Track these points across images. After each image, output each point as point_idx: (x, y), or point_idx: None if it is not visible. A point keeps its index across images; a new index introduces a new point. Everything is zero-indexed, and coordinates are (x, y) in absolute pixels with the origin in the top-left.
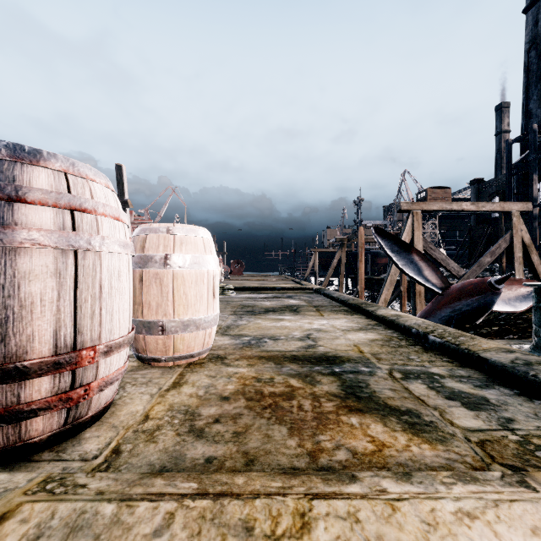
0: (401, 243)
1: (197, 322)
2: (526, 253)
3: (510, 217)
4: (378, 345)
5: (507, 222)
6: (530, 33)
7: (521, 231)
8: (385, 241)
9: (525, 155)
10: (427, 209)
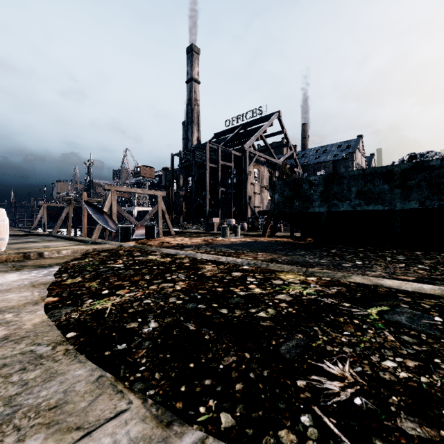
0: (99, 209)
1: (4, 238)
2: (164, 214)
3: (157, 198)
4: (72, 245)
5: (157, 200)
6: (188, 96)
7: (162, 204)
8: (90, 208)
9: (184, 161)
10: (119, 190)
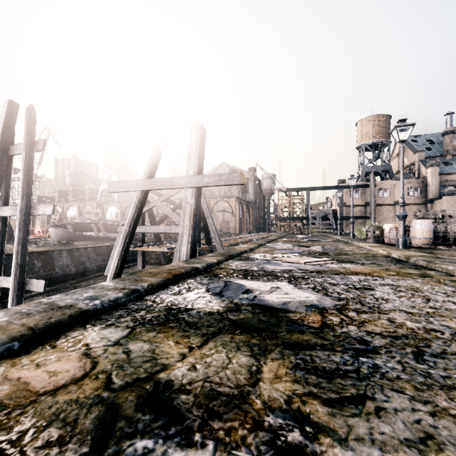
0: None
1: None
2: None
3: None
4: None
5: None
6: None
7: None
8: None
9: None
10: None
